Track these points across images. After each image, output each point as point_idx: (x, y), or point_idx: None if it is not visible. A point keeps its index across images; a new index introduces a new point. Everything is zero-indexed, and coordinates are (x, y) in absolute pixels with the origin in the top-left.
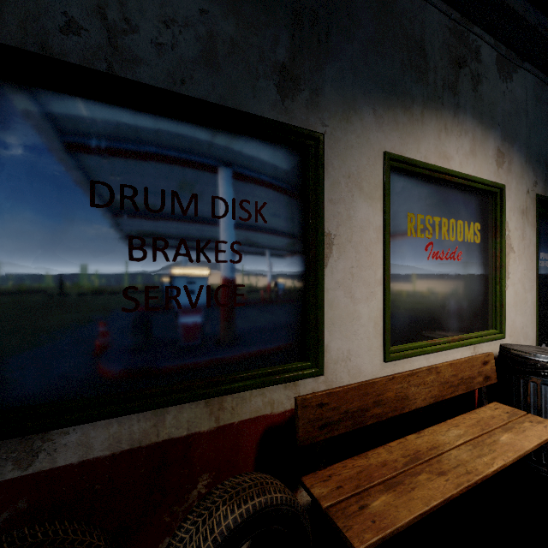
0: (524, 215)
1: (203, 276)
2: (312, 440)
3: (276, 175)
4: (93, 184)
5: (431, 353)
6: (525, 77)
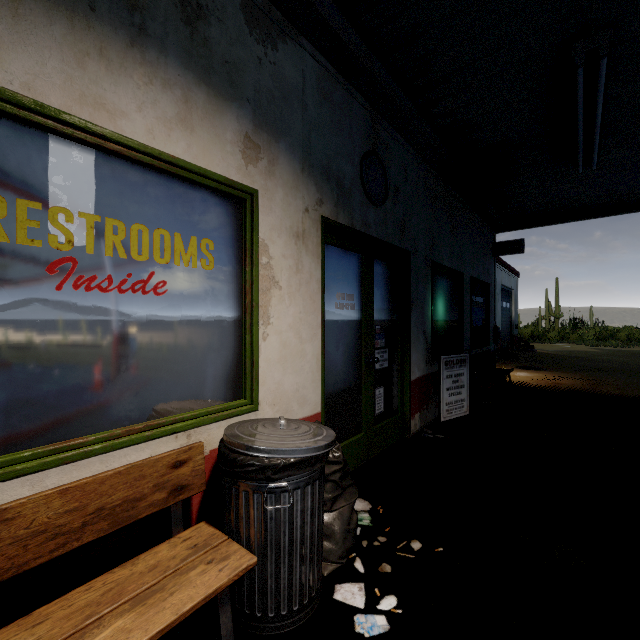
0: (300, 240)
1: None
2: None
3: None
4: None
5: (39, 470)
6: (302, 57)
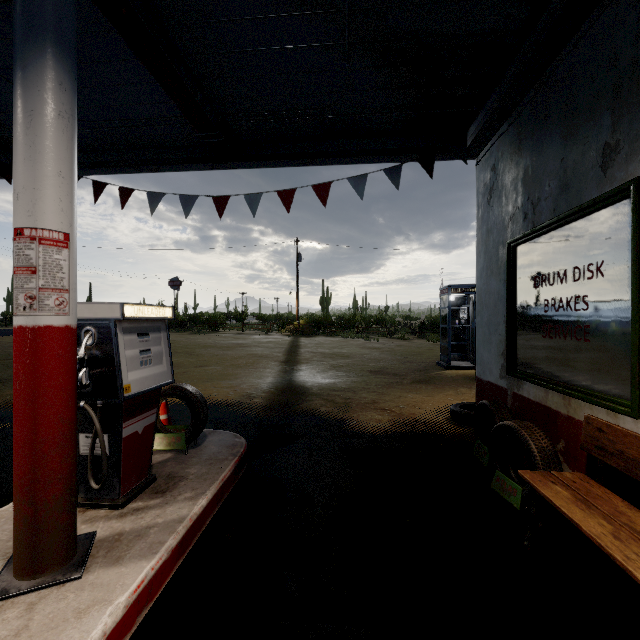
0: None
1: (569, 320)
2: (588, 451)
3: (611, 235)
4: (535, 278)
5: None
6: None
